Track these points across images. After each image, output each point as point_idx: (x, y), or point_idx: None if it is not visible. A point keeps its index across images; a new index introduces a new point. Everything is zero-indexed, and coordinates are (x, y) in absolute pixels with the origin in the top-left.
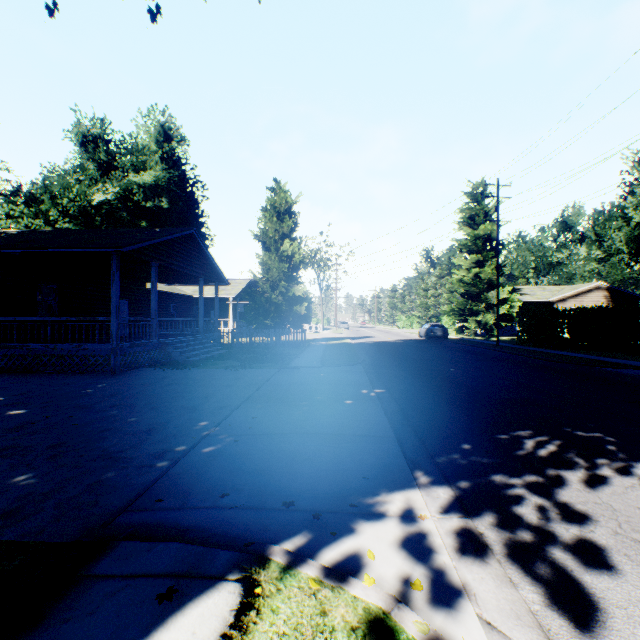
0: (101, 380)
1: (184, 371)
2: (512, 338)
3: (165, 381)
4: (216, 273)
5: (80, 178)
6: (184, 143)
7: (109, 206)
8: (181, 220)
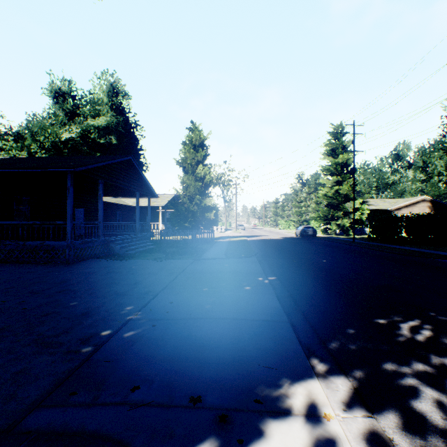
0: (57, 269)
1: (122, 262)
2: (362, 236)
3: (106, 270)
4: (148, 189)
5: (53, 122)
6: (127, 97)
7: (73, 142)
8: (125, 152)
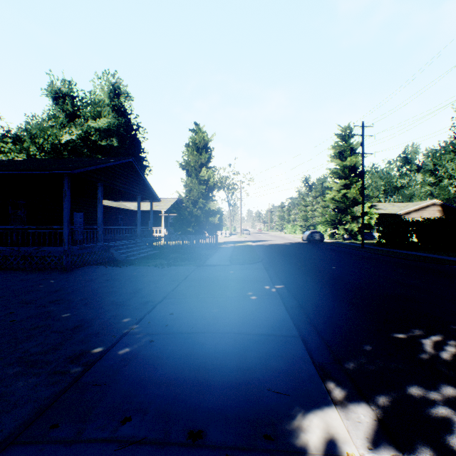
0: (53, 276)
1: (122, 268)
2: (371, 241)
3: (104, 277)
4: (150, 192)
5: (53, 124)
6: (129, 99)
7: (74, 144)
8: (127, 155)
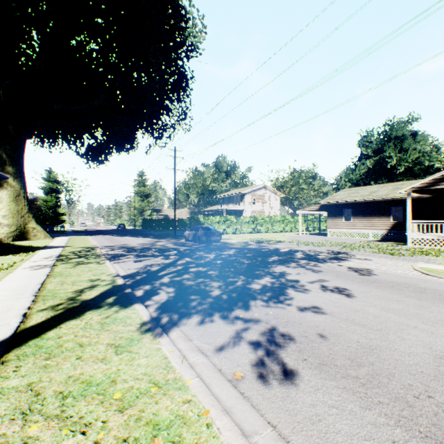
0: None
1: None
2: None
3: None
4: None
5: None
6: None
7: None
8: None
